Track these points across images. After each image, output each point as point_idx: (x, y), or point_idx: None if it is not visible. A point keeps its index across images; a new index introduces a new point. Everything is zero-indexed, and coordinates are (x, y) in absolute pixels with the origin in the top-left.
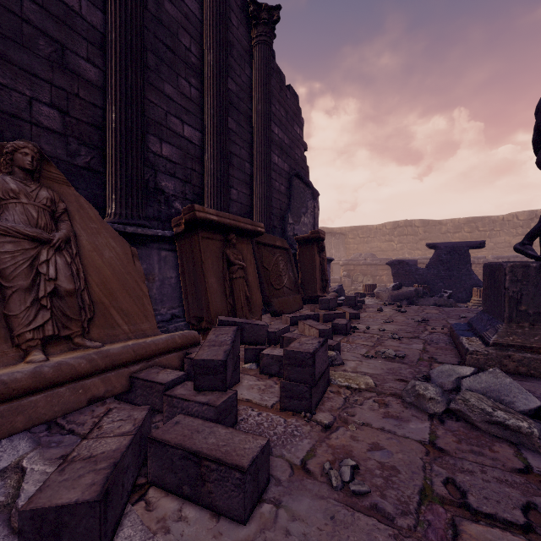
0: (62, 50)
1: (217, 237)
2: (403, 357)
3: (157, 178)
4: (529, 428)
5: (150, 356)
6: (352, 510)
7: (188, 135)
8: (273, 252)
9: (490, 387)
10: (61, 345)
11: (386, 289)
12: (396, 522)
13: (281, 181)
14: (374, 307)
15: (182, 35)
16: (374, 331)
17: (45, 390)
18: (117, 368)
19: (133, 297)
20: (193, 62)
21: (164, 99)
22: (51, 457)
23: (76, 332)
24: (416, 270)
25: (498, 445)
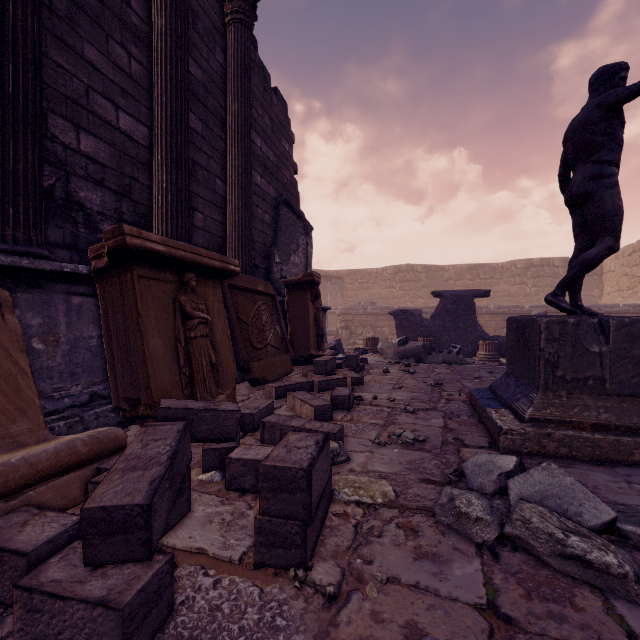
0: None
1: (166, 276)
2: (424, 440)
3: (71, 185)
4: (621, 567)
5: (15, 488)
6: None
7: (125, 127)
8: (253, 299)
9: (547, 491)
10: None
11: (391, 344)
12: None
13: (264, 208)
14: (378, 367)
15: None
16: (383, 402)
17: None
18: None
19: None
20: (134, 24)
21: (83, 66)
22: None
23: None
24: (421, 322)
25: (579, 593)
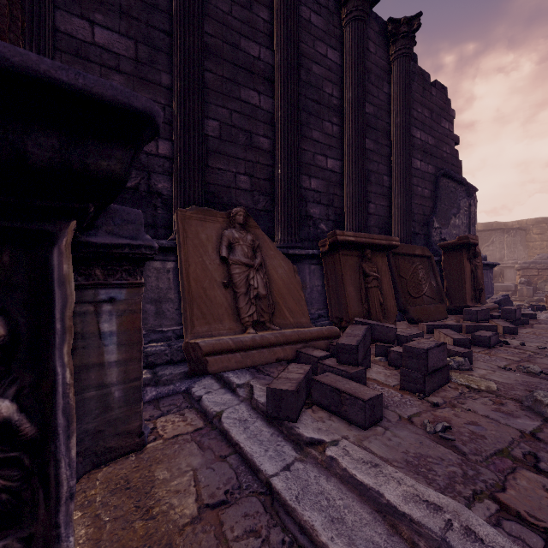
0: (250, 135)
1: (354, 253)
2: None
3: (307, 207)
4: None
5: (307, 340)
6: (436, 443)
7: (330, 167)
8: (411, 261)
9: None
10: (260, 326)
11: None
12: (467, 456)
13: (424, 185)
14: (547, 323)
15: (325, 86)
16: (530, 348)
17: (257, 349)
18: (289, 344)
19: (295, 300)
20: (334, 104)
21: (312, 144)
22: (262, 383)
23: (267, 320)
24: None
25: None
